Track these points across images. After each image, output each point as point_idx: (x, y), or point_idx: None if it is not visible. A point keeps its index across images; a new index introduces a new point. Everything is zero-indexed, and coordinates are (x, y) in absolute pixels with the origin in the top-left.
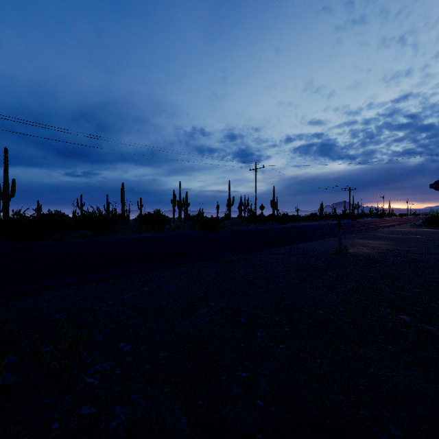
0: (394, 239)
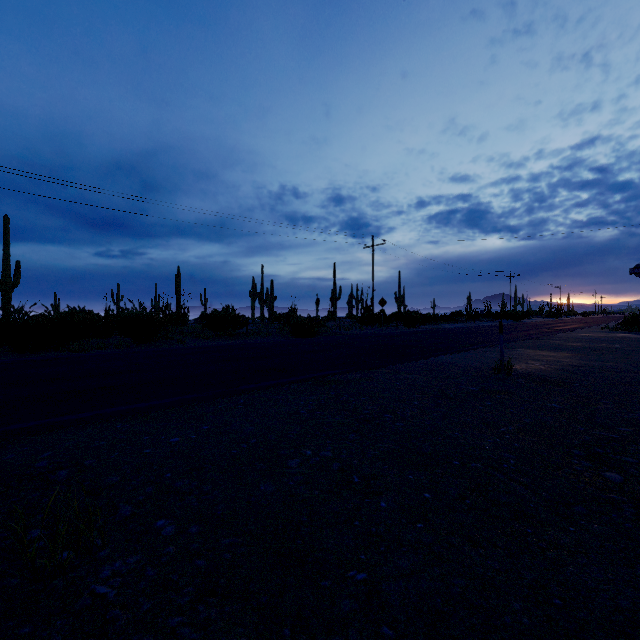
0: (580, 350)
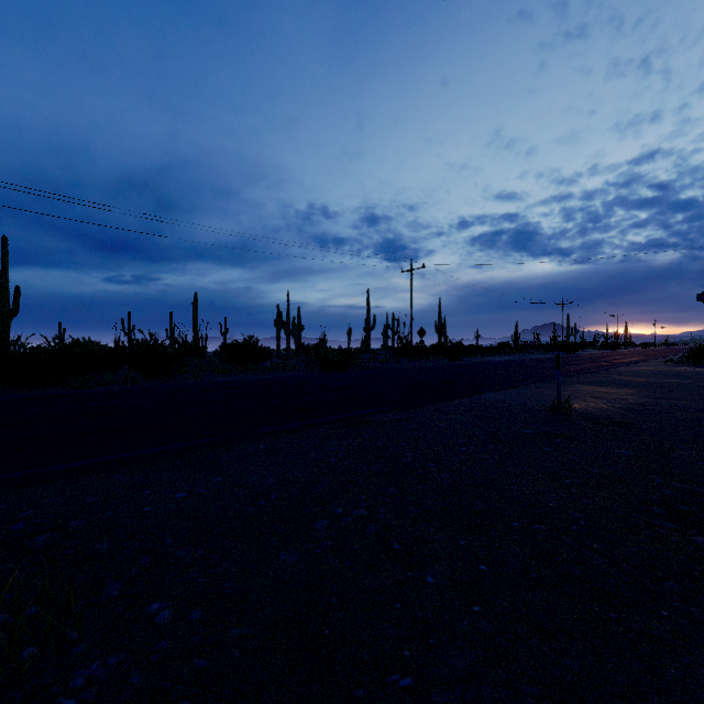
0: (644, 386)
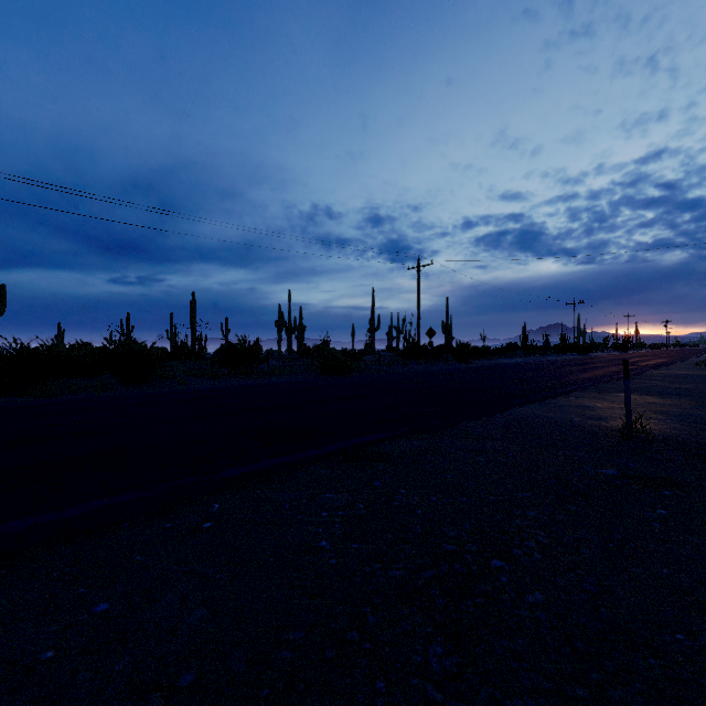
0: (701, 395)
